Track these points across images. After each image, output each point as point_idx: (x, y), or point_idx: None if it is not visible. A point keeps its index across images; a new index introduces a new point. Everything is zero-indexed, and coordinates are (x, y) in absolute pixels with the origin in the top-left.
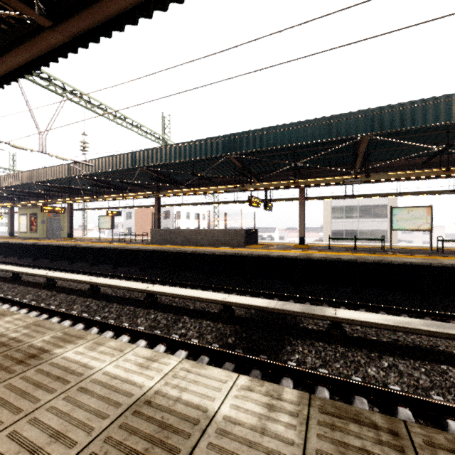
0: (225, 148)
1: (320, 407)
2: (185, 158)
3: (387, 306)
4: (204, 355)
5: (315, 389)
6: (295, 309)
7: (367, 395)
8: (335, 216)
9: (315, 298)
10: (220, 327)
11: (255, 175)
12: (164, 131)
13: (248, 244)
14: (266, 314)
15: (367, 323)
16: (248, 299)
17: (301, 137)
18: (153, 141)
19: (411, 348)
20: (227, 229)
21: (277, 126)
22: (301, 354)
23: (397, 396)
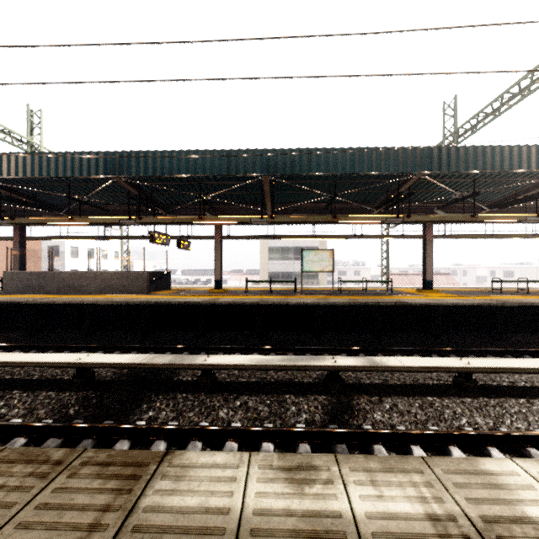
0: (108, 169)
1: (2, 457)
2: (49, 174)
3: (278, 347)
4: (20, 437)
5: (152, 445)
6: (163, 361)
7: (204, 438)
8: (272, 257)
9: (211, 346)
10: (64, 396)
11: (163, 206)
12: (32, 132)
13: (159, 289)
14: (140, 372)
15: (232, 365)
16: (112, 357)
17: (200, 168)
18: (8, 143)
19: (272, 384)
20: (124, 272)
21: (173, 152)
22: (157, 410)
23: (230, 432)
